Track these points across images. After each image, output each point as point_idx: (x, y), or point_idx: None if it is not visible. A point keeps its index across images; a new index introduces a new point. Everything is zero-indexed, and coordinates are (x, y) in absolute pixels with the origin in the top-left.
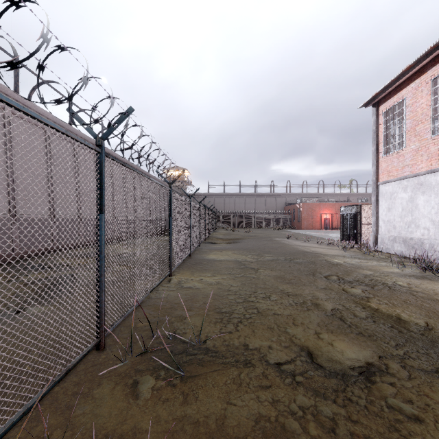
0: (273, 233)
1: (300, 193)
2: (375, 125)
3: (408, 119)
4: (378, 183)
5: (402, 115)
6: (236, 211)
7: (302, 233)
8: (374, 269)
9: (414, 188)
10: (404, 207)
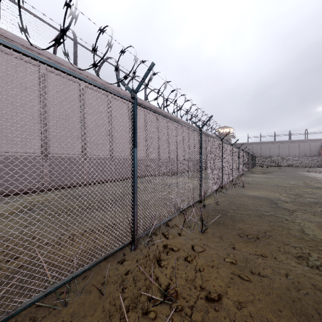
0: (300, 169)
1: None
2: None
3: None
4: None
5: None
6: (271, 154)
7: None
8: None
9: None
10: None
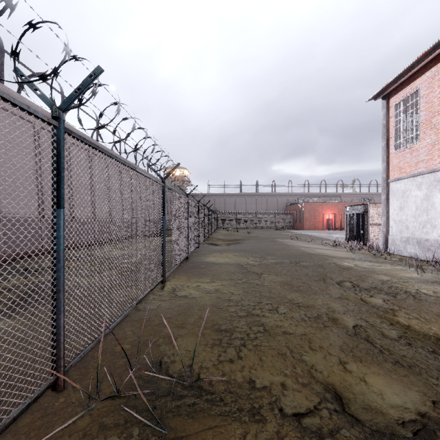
0: (275, 234)
1: (301, 193)
2: (385, 119)
3: (423, 111)
4: (389, 180)
5: (416, 107)
6: (236, 211)
7: (304, 234)
8: (390, 273)
9: (430, 186)
10: (418, 206)
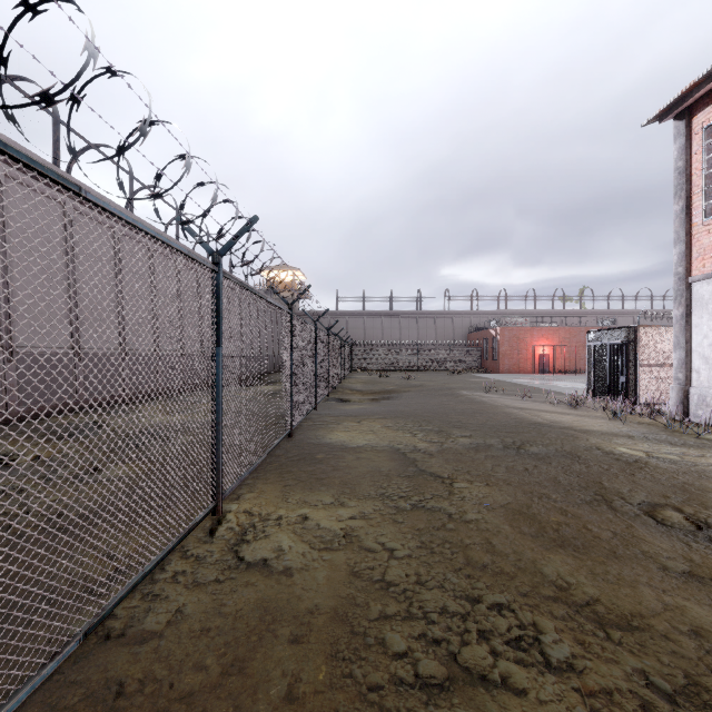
0: (452, 381)
1: (494, 311)
2: (683, 158)
3: None
4: (692, 279)
5: None
6: (384, 342)
7: (505, 381)
8: None
9: None
10: None
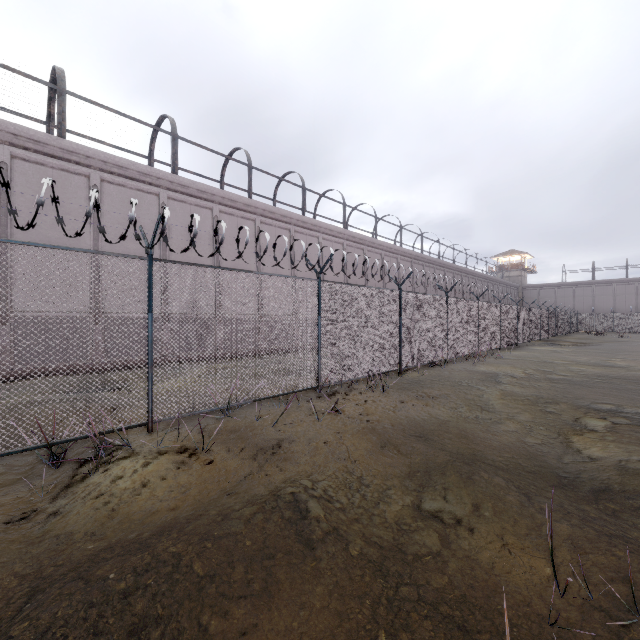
0: None
1: None
2: None
3: None
4: None
5: None
6: (617, 307)
7: None
8: None
9: None
10: None
